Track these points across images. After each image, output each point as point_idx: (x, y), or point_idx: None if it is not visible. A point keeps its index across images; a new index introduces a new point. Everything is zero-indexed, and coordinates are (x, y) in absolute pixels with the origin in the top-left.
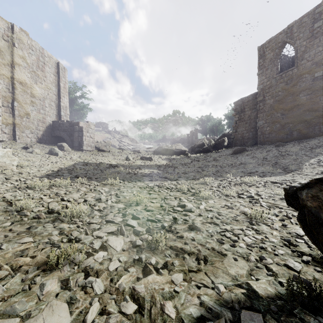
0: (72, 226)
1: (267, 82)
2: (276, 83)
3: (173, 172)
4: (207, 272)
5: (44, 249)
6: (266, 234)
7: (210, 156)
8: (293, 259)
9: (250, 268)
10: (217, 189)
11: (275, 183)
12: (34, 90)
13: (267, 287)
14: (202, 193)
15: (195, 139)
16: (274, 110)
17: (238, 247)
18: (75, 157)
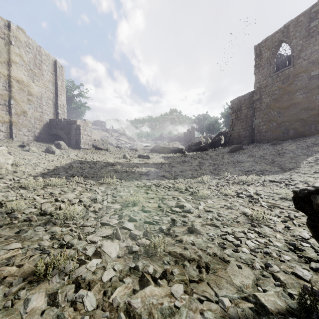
0: (65, 229)
1: (264, 81)
2: (273, 81)
3: (171, 171)
4: (209, 282)
5: (33, 256)
6: (269, 238)
7: (207, 154)
8: (301, 265)
9: (256, 277)
10: (216, 188)
11: (274, 182)
12: (31, 88)
13: (276, 301)
14: (201, 193)
15: (192, 137)
16: (271, 109)
17: (241, 252)
18: (72, 155)
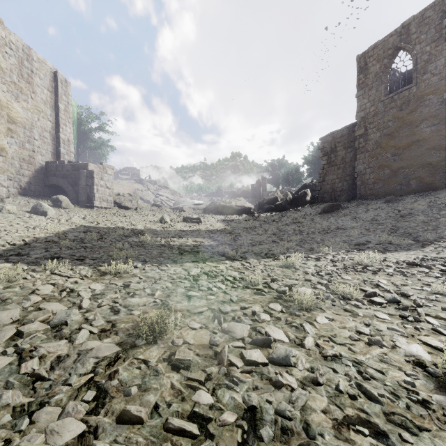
0: None
1: (371, 108)
2: (385, 108)
3: (234, 243)
4: None
5: None
6: None
7: (287, 217)
8: None
9: None
10: (320, 281)
11: (416, 266)
12: (14, 112)
13: None
14: (299, 297)
15: (263, 191)
16: (382, 149)
17: None
18: (77, 218)
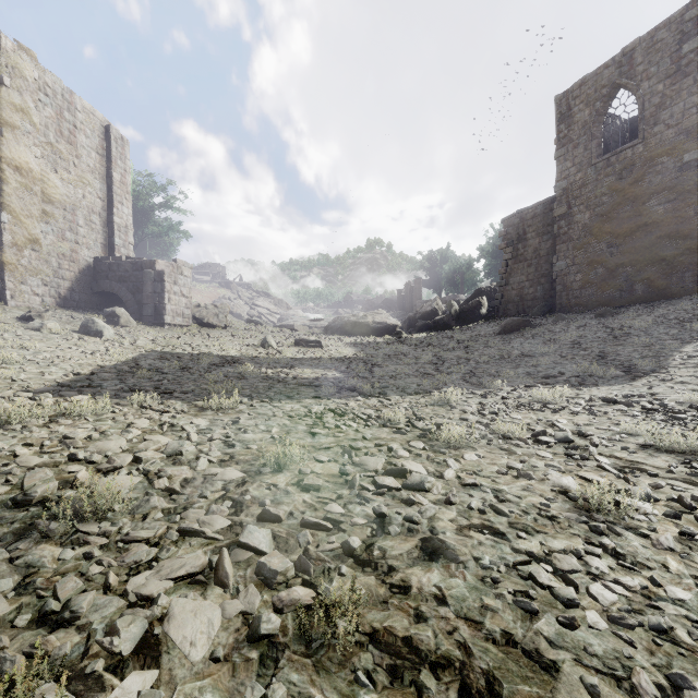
0: (72, 553)
1: (577, 174)
2: (597, 175)
3: (370, 376)
4: None
5: None
6: (650, 571)
7: (450, 338)
8: None
9: None
10: (479, 420)
11: (614, 404)
12: (51, 187)
13: None
14: (446, 433)
15: (416, 300)
16: (593, 237)
17: (584, 628)
18: (143, 341)
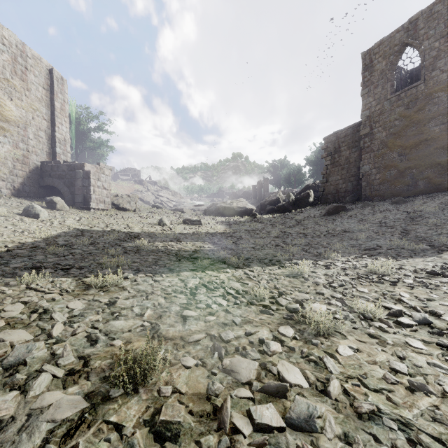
0: None
1: (377, 106)
2: (391, 106)
3: (236, 248)
4: None
5: None
6: None
7: (290, 218)
8: None
9: None
10: (334, 294)
11: (437, 276)
12: (7, 110)
13: None
14: (314, 319)
15: (265, 192)
16: (388, 149)
17: None
18: (71, 221)
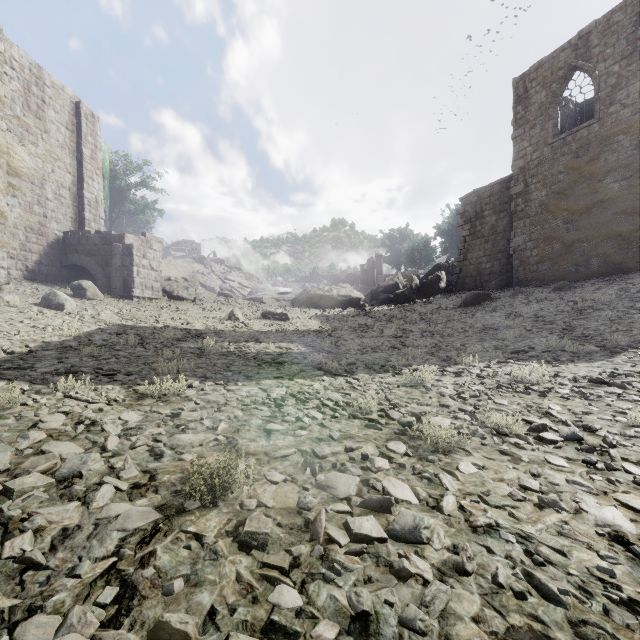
0: None
1: (534, 154)
2: (554, 154)
3: (336, 350)
4: None
5: None
6: None
7: (412, 311)
8: None
9: None
10: (462, 407)
11: (603, 385)
12: (17, 160)
13: None
14: (432, 432)
15: (378, 274)
16: (549, 214)
17: None
18: (107, 314)
